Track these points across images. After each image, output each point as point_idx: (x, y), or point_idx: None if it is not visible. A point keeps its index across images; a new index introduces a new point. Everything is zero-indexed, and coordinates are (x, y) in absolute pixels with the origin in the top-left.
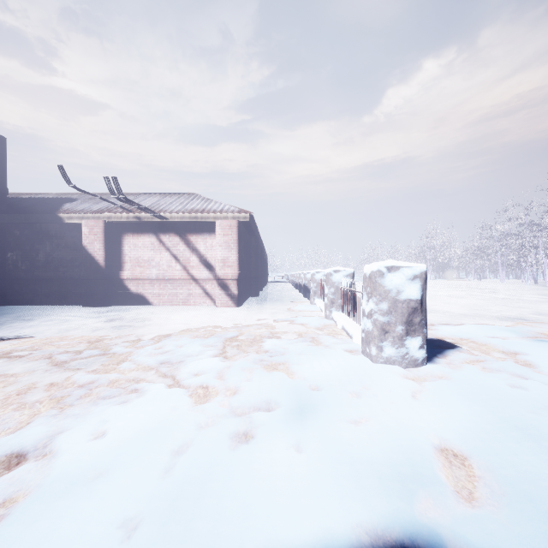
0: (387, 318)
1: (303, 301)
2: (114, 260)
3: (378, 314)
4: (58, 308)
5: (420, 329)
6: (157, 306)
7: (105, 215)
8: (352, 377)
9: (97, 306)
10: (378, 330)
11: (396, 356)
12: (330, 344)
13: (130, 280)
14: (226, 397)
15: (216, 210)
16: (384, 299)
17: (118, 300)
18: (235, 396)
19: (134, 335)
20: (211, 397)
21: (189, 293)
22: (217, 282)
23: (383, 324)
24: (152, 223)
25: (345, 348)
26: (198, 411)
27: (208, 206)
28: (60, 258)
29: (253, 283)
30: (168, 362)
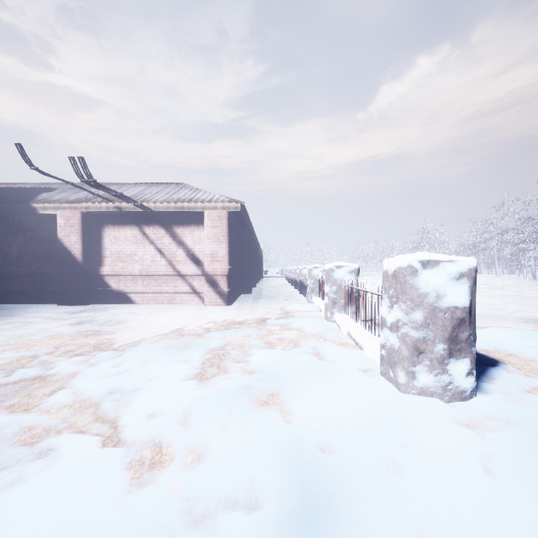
0: (422, 332)
1: (299, 299)
2: (93, 255)
3: (408, 327)
4: (31, 307)
5: (468, 348)
6: (140, 304)
7: (83, 205)
8: (378, 424)
9: (73, 304)
10: (408, 350)
11: (435, 386)
12: (337, 359)
13: (111, 276)
14: (183, 472)
15: (204, 199)
16: (417, 306)
17: (98, 298)
18: (198, 468)
19: (97, 344)
20: (159, 470)
21: (175, 290)
22: (206, 278)
23: (416, 341)
24: (135, 214)
25: (357, 365)
26: (126, 512)
27: (196, 196)
28: (34, 252)
29: (246, 279)
30: (119, 391)
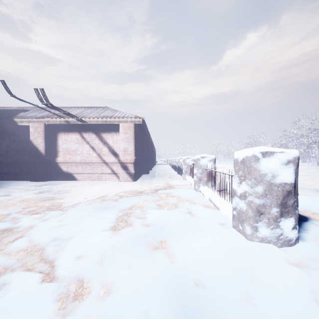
0: (262, 200)
1: (178, 177)
2: (52, 150)
3: (253, 196)
4: (13, 182)
5: (293, 210)
6: (80, 180)
7: (45, 119)
8: (235, 264)
9: (39, 180)
10: (253, 212)
11: (271, 237)
12: (203, 217)
13: (62, 163)
14: (97, 303)
15: (119, 116)
16: (259, 182)
17: (54, 176)
18: (107, 300)
19: (50, 206)
20: (80, 302)
21: (102, 172)
22: (120, 164)
23: (258, 206)
24: (77, 125)
25: (216, 221)
26: None
27: (115, 114)
28: (16, 148)
29: (145, 165)
30: (59, 239)
